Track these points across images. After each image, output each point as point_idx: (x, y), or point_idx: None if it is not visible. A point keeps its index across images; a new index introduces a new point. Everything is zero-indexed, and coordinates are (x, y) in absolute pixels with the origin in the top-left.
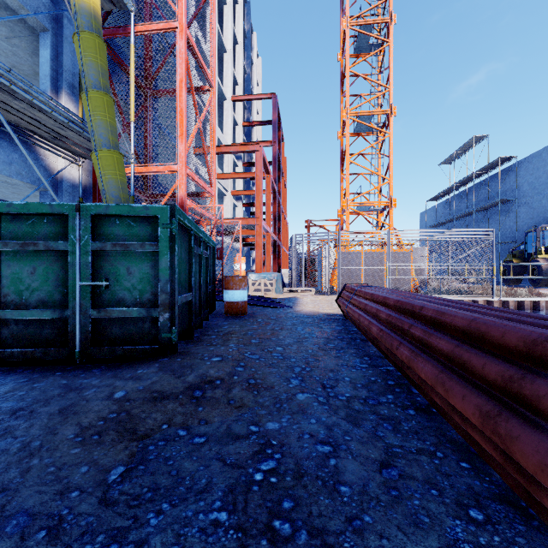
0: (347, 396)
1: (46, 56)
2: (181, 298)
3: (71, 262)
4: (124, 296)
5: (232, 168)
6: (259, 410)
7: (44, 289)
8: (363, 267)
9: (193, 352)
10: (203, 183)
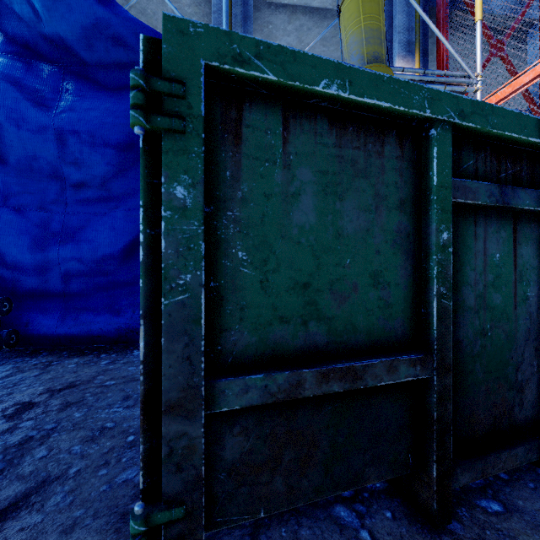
0: None
1: None
2: (288, 379)
3: None
4: None
5: None
6: None
7: None
8: None
9: None
10: None
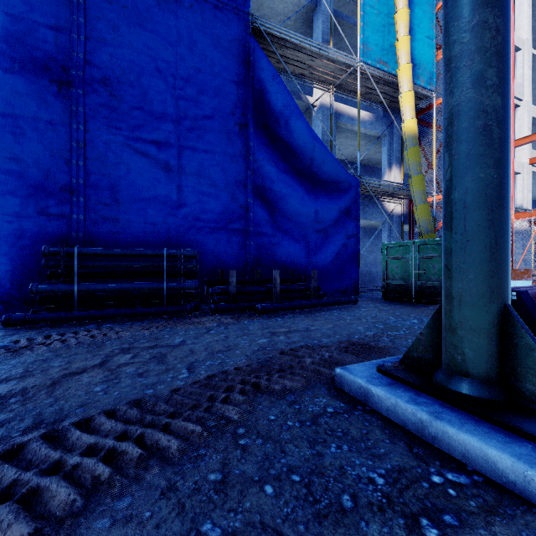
0: None
1: (385, 150)
2: None
3: (410, 263)
4: (431, 277)
5: None
6: None
7: (400, 273)
8: None
9: None
10: None
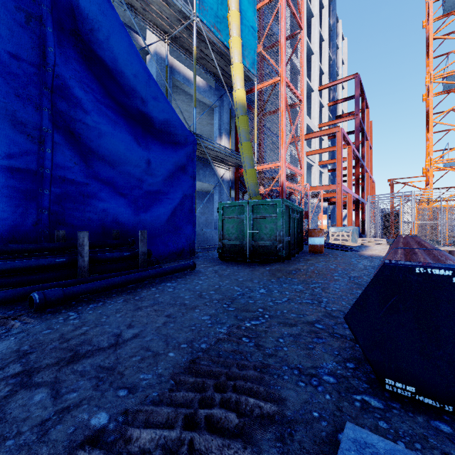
0: (359, 281)
1: (217, 119)
2: (286, 239)
3: (245, 223)
4: (264, 237)
5: (318, 143)
6: (317, 279)
7: (236, 233)
8: (441, 221)
9: (291, 262)
10: (295, 169)
